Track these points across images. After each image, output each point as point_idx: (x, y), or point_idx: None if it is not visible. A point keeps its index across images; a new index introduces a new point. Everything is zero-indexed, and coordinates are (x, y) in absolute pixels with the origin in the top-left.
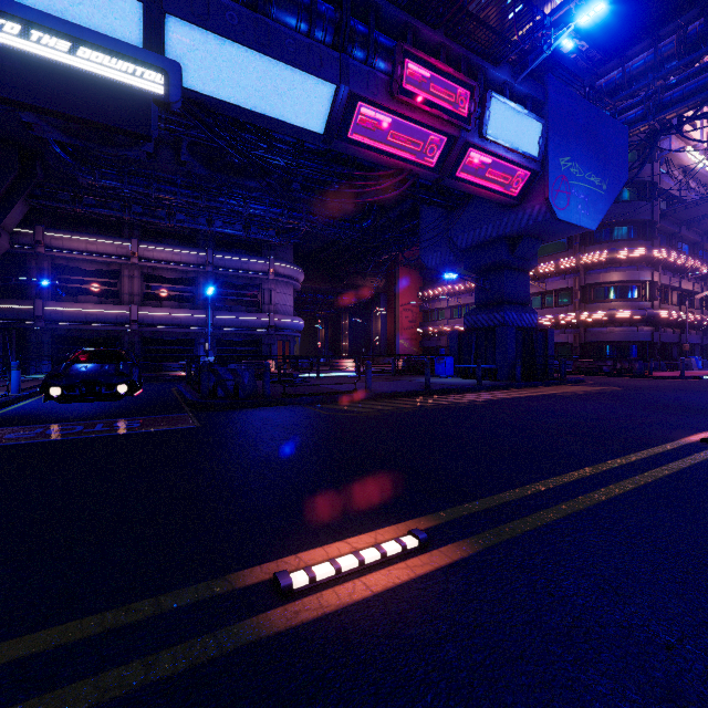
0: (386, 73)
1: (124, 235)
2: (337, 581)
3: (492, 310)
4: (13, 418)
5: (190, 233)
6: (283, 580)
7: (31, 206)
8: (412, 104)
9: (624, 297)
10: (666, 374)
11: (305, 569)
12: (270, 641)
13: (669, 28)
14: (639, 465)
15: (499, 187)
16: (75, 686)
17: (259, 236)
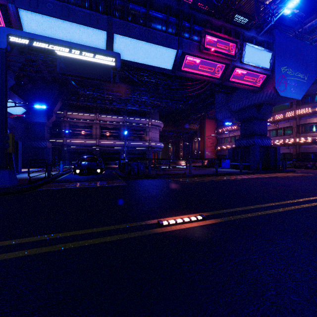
0: (198, 41)
1: (94, 111)
2: (176, 224)
3: (248, 138)
4: (65, 180)
5: (118, 109)
6: (160, 222)
7: (62, 103)
8: (209, 53)
9: None
10: None
11: (166, 220)
12: (158, 233)
13: None
14: (299, 202)
15: (250, 83)
16: (113, 236)
17: (145, 109)
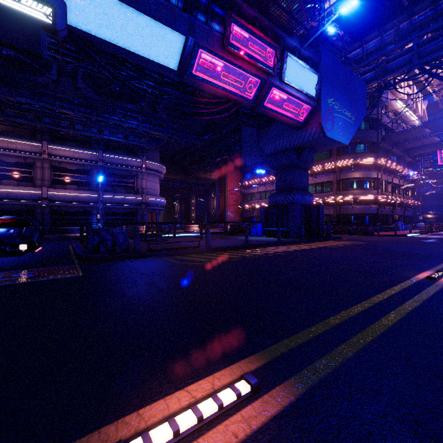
0: (220, 33)
1: (37, 138)
2: None
3: (286, 193)
4: None
5: (86, 139)
6: None
7: None
8: (237, 55)
9: (362, 187)
10: (386, 233)
11: (143, 436)
12: None
13: (389, 25)
14: (396, 298)
15: (291, 115)
16: None
17: (135, 142)
